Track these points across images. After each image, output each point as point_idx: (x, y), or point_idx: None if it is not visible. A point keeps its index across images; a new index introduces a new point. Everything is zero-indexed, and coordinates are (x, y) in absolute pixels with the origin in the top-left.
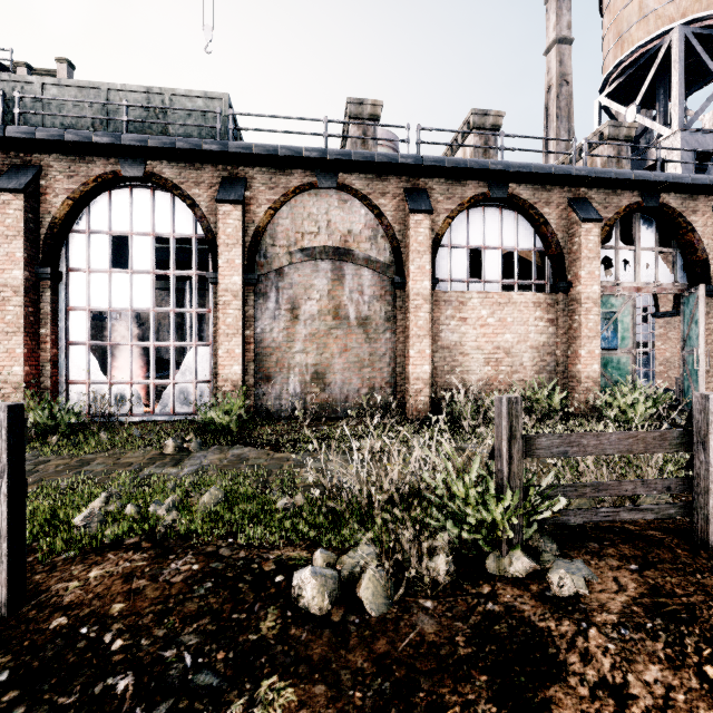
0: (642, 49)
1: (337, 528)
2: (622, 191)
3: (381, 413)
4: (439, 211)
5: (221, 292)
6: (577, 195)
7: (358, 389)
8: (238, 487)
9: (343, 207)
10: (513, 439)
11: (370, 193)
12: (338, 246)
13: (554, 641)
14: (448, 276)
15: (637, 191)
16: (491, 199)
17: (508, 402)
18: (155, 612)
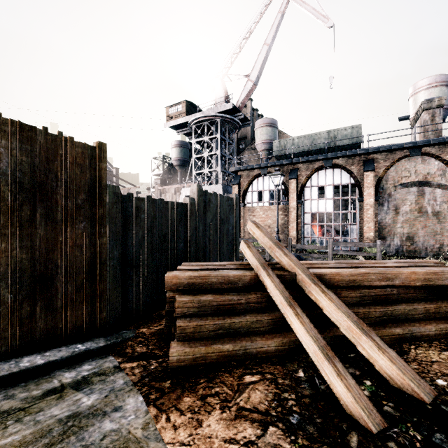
0: None
1: None
2: None
3: (447, 257)
4: None
5: (365, 205)
6: None
7: (432, 245)
8: None
9: (424, 163)
10: None
11: (440, 154)
12: (421, 181)
13: None
14: None
15: None
16: None
17: None
18: None
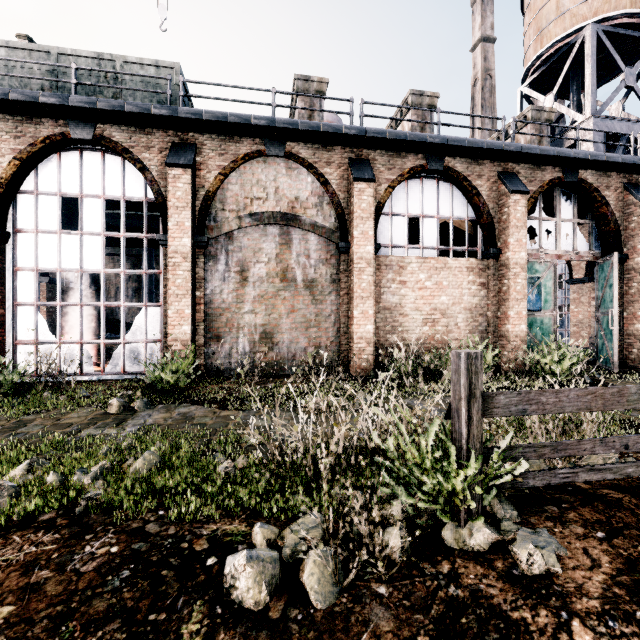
0: (559, 44)
1: (280, 493)
2: (545, 166)
3: (327, 371)
4: (381, 180)
5: (170, 254)
6: (506, 169)
7: (304, 348)
8: (180, 448)
9: (291, 175)
10: (472, 398)
11: (316, 162)
12: (285, 212)
13: (533, 639)
14: (389, 242)
15: (559, 167)
16: (429, 171)
17: (467, 357)
18: (52, 616)
